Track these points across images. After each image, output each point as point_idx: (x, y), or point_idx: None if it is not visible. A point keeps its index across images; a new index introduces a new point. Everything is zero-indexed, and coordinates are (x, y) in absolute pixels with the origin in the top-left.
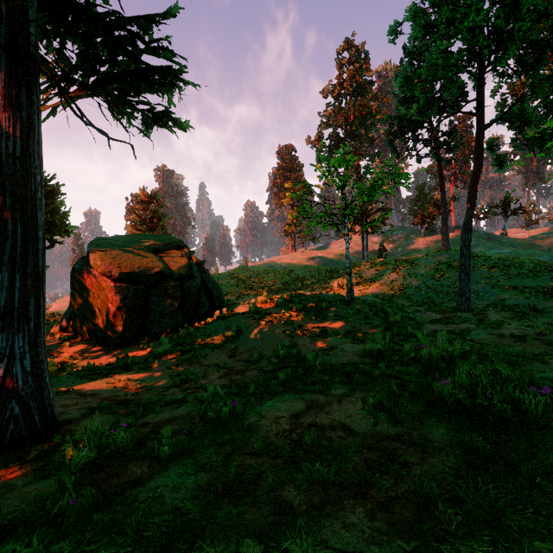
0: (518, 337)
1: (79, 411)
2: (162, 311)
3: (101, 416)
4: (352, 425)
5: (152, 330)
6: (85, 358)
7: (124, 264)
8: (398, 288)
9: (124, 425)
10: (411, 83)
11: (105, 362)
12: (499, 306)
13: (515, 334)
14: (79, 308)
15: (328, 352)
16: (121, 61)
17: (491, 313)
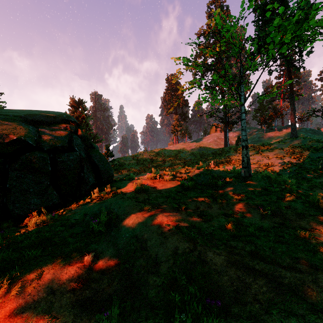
0: None
1: None
2: (27, 189)
3: None
4: None
5: (14, 212)
6: None
7: None
8: (265, 165)
9: None
10: None
11: None
12: None
13: None
14: None
15: None
16: None
17: None
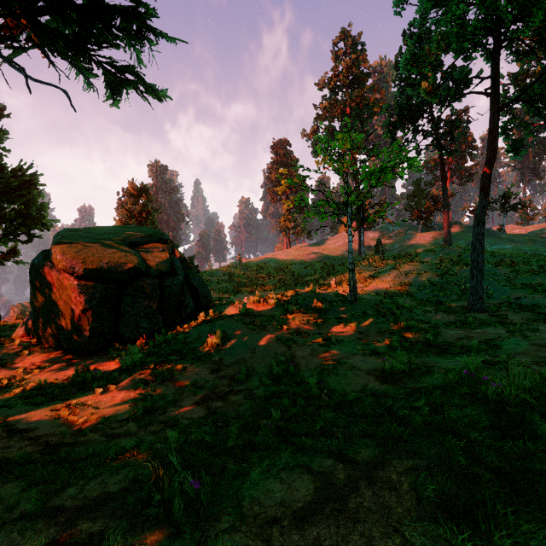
0: None
1: None
2: (138, 313)
3: (5, 482)
4: None
5: (126, 335)
6: (41, 370)
7: (91, 259)
8: (400, 285)
9: None
10: (418, 60)
11: (63, 377)
12: (514, 305)
13: None
14: (40, 310)
15: (335, 371)
16: (73, 2)
17: (508, 314)
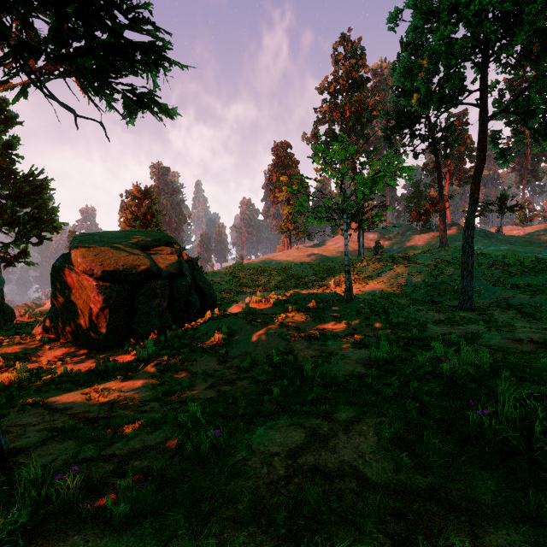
0: (538, 343)
1: (40, 434)
2: (150, 312)
3: (62, 442)
4: (366, 471)
5: (139, 332)
6: (64, 363)
7: (108, 262)
8: (396, 286)
9: (74, 468)
10: (412, 73)
11: (85, 368)
12: (502, 305)
13: (535, 340)
14: (61, 309)
15: (328, 360)
16: (99, 37)
17: (495, 312)
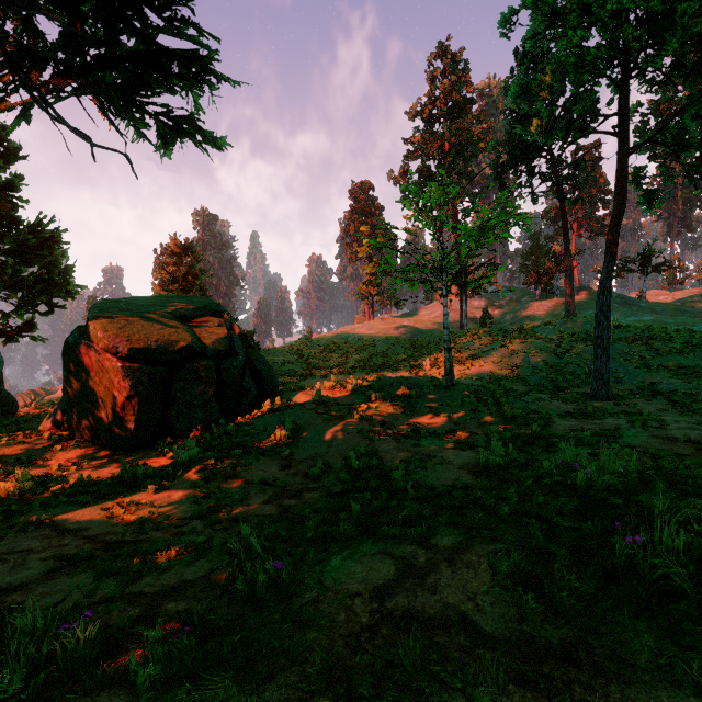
0: (698, 443)
1: (45, 564)
2: (191, 401)
3: (74, 575)
4: (478, 619)
5: (177, 427)
6: (79, 468)
7: (136, 337)
8: (510, 367)
9: (87, 614)
10: (530, 92)
11: (107, 475)
12: (647, 392)
13: (694, 438)
14: (75, 398)
15: (424, 465)
16: (124, 44)
17: (639, 402)
